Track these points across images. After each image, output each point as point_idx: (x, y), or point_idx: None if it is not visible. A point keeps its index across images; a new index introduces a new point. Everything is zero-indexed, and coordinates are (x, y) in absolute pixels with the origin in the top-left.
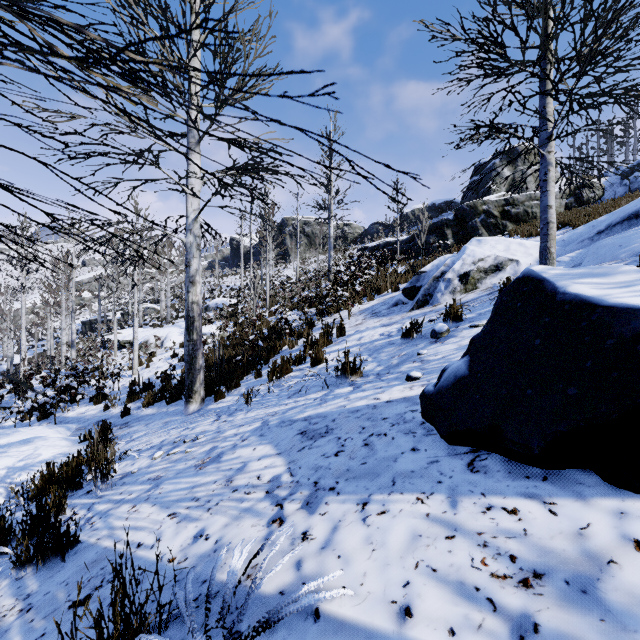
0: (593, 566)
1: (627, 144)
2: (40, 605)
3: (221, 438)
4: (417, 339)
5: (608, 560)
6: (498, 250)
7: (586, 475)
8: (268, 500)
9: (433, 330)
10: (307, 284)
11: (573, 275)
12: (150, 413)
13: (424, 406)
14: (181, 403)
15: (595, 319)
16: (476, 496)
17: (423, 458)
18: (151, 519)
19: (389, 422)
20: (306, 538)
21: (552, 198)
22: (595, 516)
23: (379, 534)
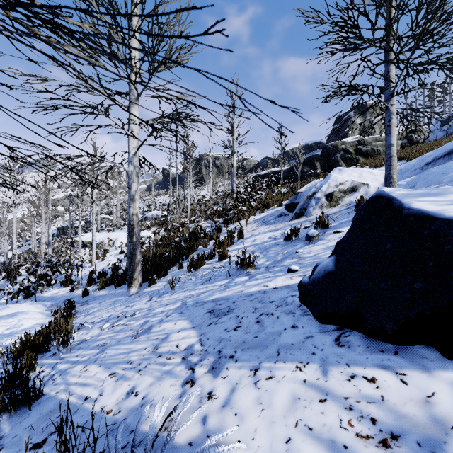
0: (440, 430)
1: (444, 102)
2: (9, 446)
3: (152, 314)
4: (295, 241)
5: (452, 425)
6: (354, 176)
7: (429, 351)
8: (183, 365)
9: (307, 235)
10: (217, 201)
11: (415, 194)
12: (103, 294)
13: (301, 293)
14: (125, 287)
15: (435, 229)
16: (342, 366)
17: (301, 334)
18: (96, 377)
19: (275, 304)
20: (211, 397)
21: (394, 138)
22: (438, 386)
23: (267, 396)
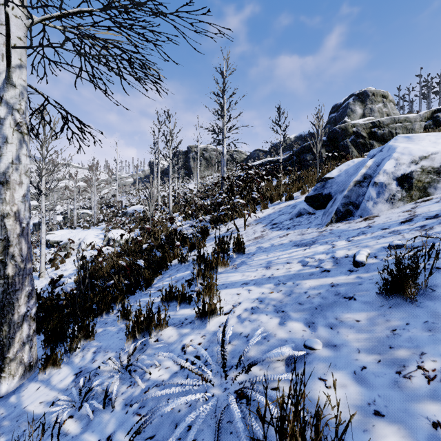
0: None
1: None
2: None
3: None
4: (420, 301)
5: None
6: None
7: None
8: None
9: None
10: (205, 194)
11: None
12: None
13: None
14: None
15: None
16: None
17: None
18: None
19: None
20: None
21: None
22: None
23: None
